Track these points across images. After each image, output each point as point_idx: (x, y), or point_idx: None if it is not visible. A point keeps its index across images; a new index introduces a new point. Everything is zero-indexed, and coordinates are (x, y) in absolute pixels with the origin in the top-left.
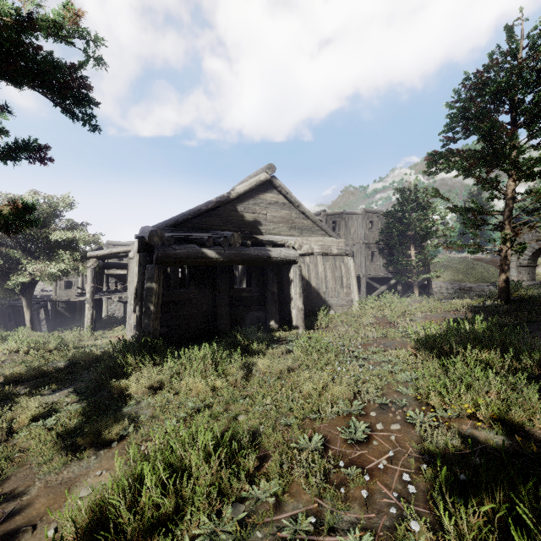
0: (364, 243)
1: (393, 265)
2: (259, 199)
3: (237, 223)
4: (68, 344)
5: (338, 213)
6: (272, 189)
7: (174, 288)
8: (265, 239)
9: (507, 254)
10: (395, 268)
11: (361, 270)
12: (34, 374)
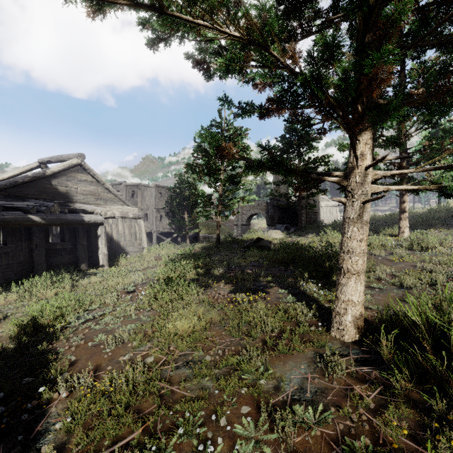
0: (155, 208)
1: (174, 224)
2: (71, 176)
3: (51, 194)
4: None
5: (136, 184)
6: (82, 171)
7: None
8: (76, 207)
9: (219, 221)
10: (176, 226)
11: (153, 227)
12: None
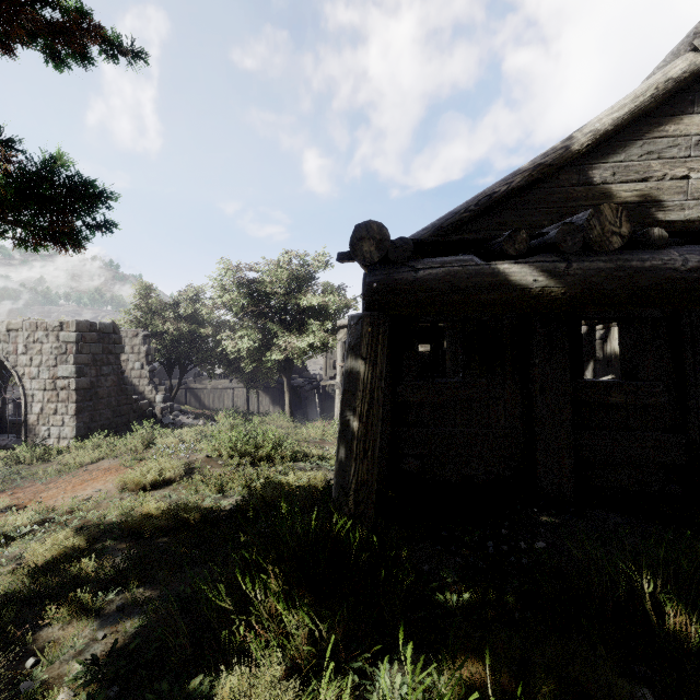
0: None
1: None
2: (660, 137)
3: None
4: (298, 447)
5: None
6: None
7: (452, 373)
8: None
9: None
10: None
11: None
12: (162, 524)
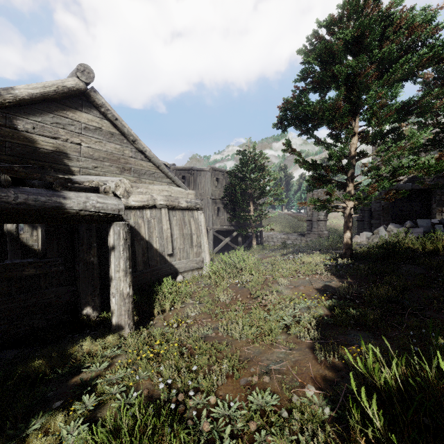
0: (211, 199)
1: (236, 219)
2: (64, 117)
3: (16, 149)
4: None
5: (187, 168)
6: (91, 108)
7: None
8: None
9: (351, 212)
10: (236, 222)
11: (208, 223)
12: None
